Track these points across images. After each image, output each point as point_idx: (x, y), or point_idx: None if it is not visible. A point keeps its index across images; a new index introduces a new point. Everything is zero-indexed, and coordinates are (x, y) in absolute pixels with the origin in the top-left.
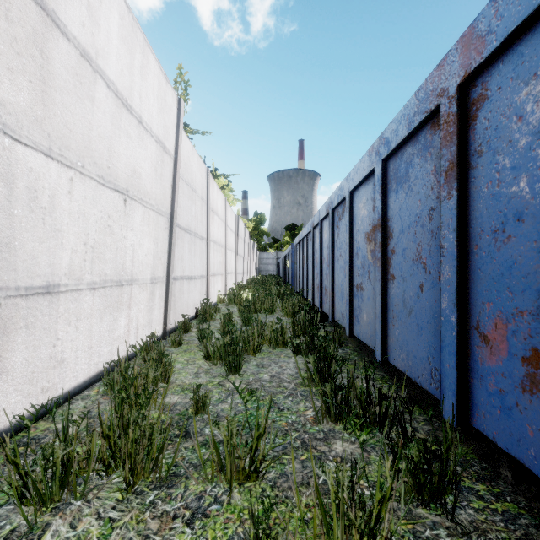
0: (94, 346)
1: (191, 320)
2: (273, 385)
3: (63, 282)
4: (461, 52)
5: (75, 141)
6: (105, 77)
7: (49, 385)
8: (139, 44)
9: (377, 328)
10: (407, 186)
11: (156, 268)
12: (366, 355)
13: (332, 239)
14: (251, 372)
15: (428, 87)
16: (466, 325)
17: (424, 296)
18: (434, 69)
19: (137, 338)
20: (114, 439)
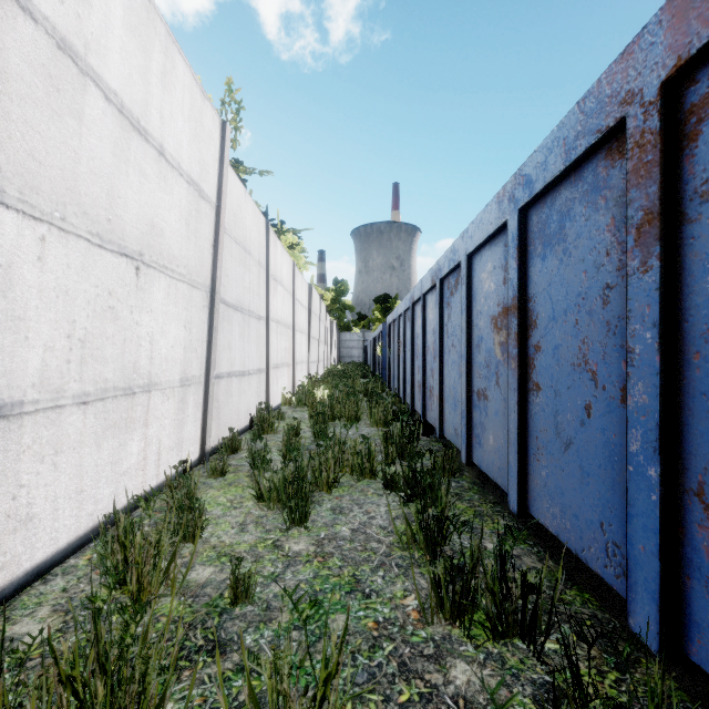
0: (86, 488)
1: (243, 432)
2: (356, 546)
3: (30, 397)
4: (670, 26)
5: (49, 179)
6: (101, 83)
7: (5, 559)
8: (159, 38)
9: (511, 461)
10: (561, 250)
11: (189, 365)
12: (491, 492)
13: (441, 321)
14: (324, 522)
15: (602, 91)
16: (675, 484)
17: (594, 424)
18: (613, 61)
19: (160, 468)
20: (83, 679)
